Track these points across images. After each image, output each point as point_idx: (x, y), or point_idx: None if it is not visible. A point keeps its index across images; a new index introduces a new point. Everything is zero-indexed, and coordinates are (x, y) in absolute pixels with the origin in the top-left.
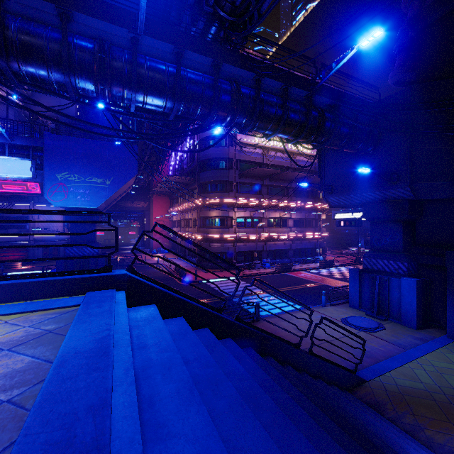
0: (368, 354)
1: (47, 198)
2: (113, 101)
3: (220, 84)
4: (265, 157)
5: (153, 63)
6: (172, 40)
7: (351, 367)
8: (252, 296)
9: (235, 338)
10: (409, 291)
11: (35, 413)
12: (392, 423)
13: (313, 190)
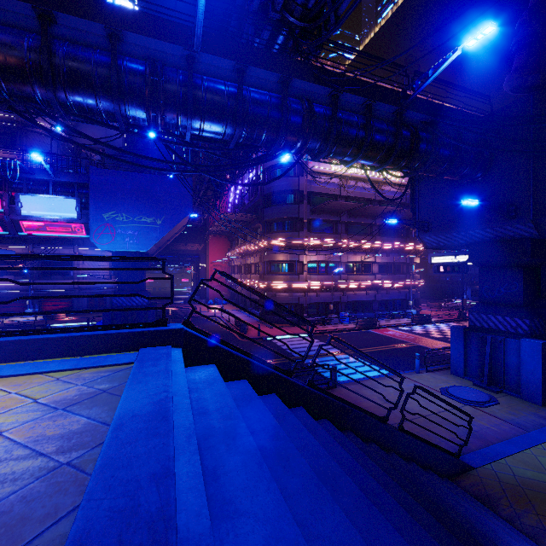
0: (476, 434)
1: (93, 241)
2: (166, 130)
3: (289, 104)
4: (343, 188)
5: (211, 83)
6: (232, 55)
7: (453, 449)
8: (328, 358)
9: (307, 406)
10: (532, 357)
11: (96, 478)
12: (508, 523)
13: (404, 227)
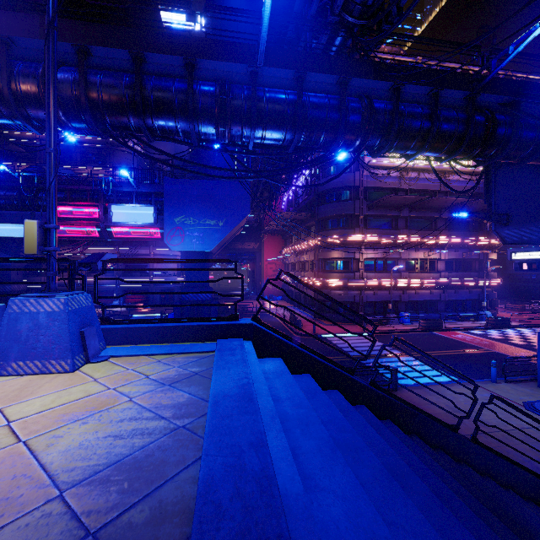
0: None
1: (166, 243)
2: (231, 141)
3: (348, 103)
4: (403, 181)
5: (272, 94)
6: (292, 64)
7: None
8: (386, 359)
9: (369, 406)
10: None
11: (208, 440)
12: None
13: (476, 220)
